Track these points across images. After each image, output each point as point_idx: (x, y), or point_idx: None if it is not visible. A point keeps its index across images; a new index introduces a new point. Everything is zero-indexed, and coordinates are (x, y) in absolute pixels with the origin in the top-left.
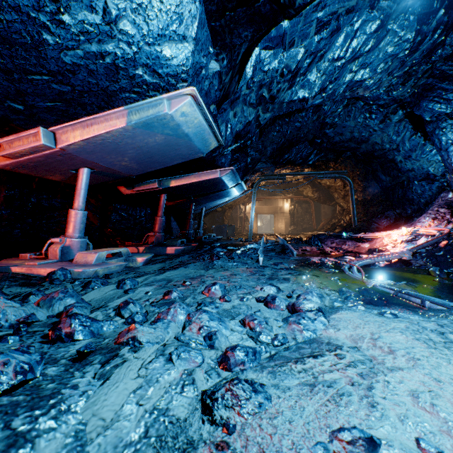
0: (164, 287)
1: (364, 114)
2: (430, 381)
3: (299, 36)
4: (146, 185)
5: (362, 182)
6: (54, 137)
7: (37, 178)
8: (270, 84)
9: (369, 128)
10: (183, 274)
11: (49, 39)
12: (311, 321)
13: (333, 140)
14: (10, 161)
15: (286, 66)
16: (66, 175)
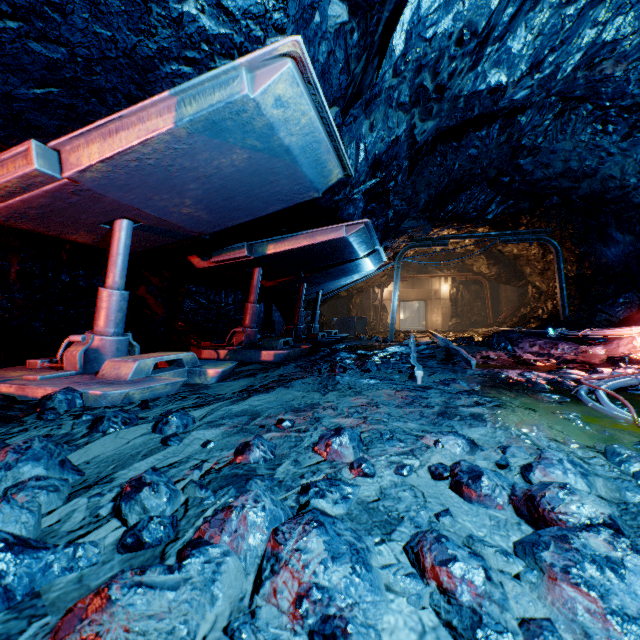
0: (242, 429)
1: (592, 125)
2: None
3: None
4: (230, 252)
5: (578, 246)
6: (60, 160)
7: (69, 243)
8: (436, 63)
9: (599, 151)
10: (282, 400)
11: None
12: (613, 574)
13: (531, 177)
14: None
15: (468, 23)
16: (98, 234)
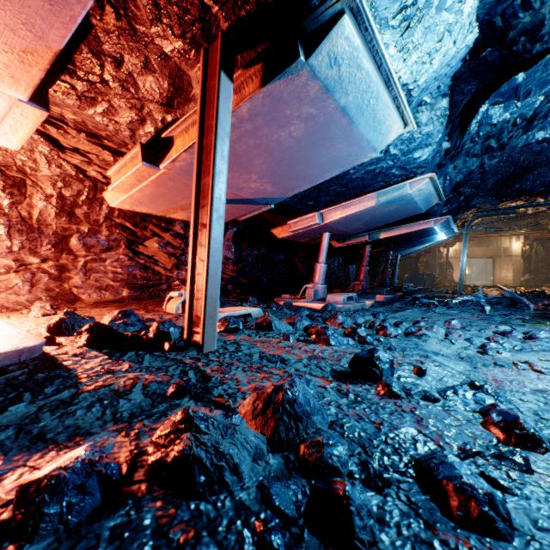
0: (406, 320)
1: None
2: None
3: (537, 85)
4: (357, 238)
5: None
6: (321, 216)
7: (275, 239)
8: (498, 135)
9: None
10: (412, 315)
11: (351, 172)
12: (545, 342)
13: None
14: (290, 234)
15: (519, 115)
16: (311, 238)
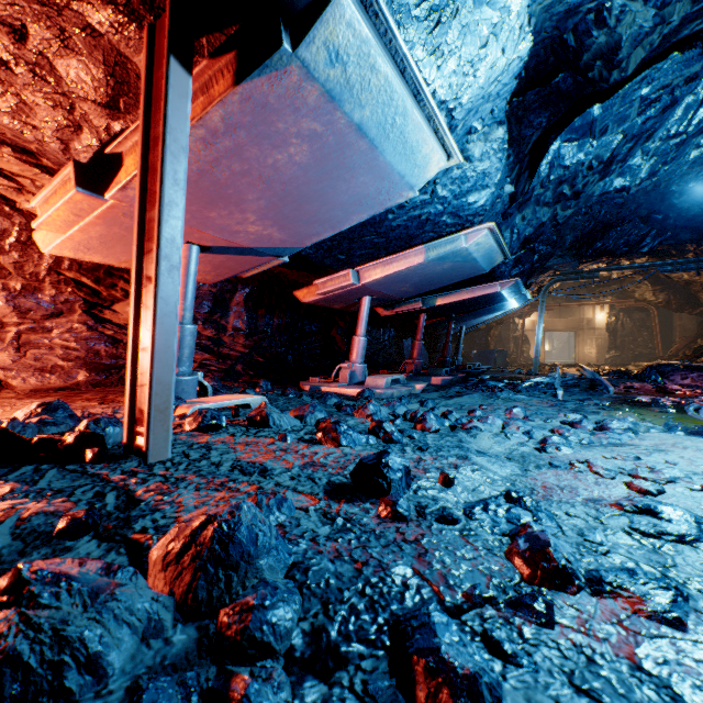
0: (461, 409)
1: None
2: (701, 455)
3: (614, 121)
4: (408, 305)
5: None
6: (357, 275)
7: (305, 304)
8: (572, 180)
9: None
10: (470, 402)
11: (390, 217)
12: (617, 434)
13: (687, 213)
14: (319, 297)
15: (595, 157)
16: (347, 304)
